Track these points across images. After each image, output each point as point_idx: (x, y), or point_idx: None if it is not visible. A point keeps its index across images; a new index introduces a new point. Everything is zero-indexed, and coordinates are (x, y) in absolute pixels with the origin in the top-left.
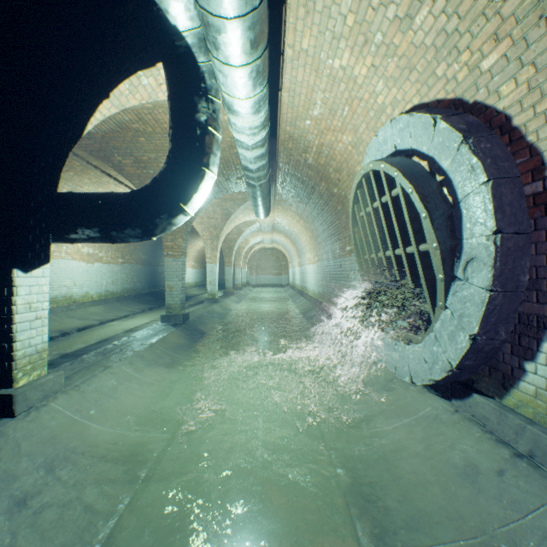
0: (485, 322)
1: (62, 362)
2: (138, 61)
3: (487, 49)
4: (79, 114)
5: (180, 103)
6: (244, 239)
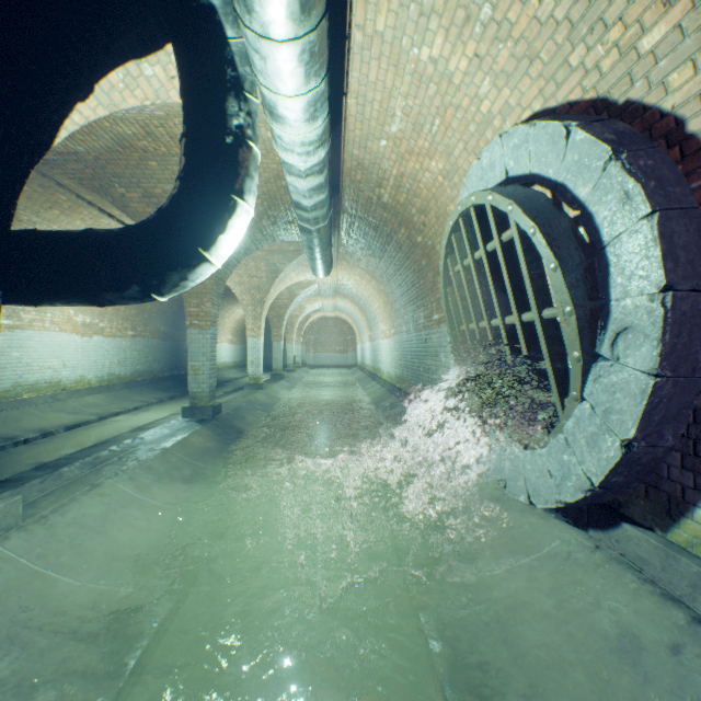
0: (645, 422)
1: (35, 477)
2: (135, 37)
3: (651, 19)
4: (44, 112)
5: (198, 99)
6: (299, 306)
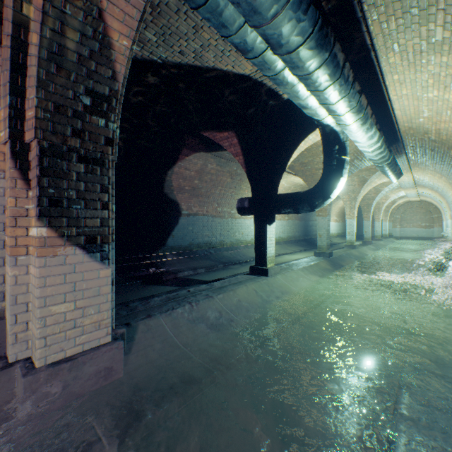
0: None
1: None
2: (308, 132)
3: None
4: (285, 162)
5: (328, 150)
6: (383, 196)
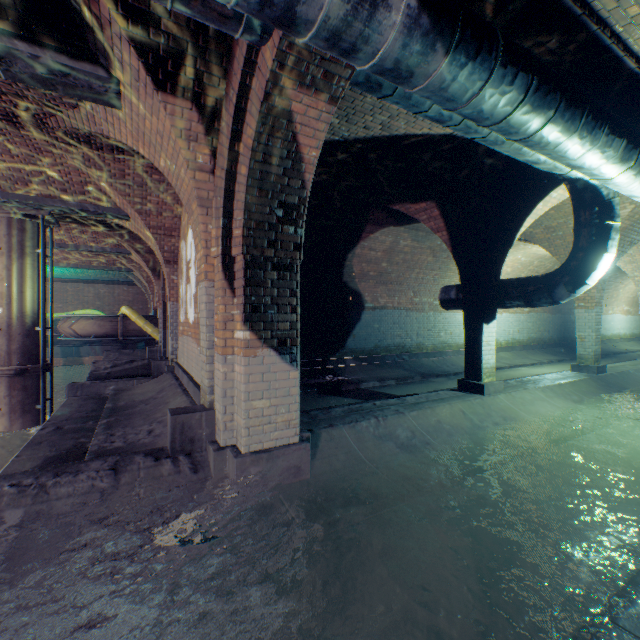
0: None
1: None
2: (548, 189)
3: None
4: (511, 234)
5: (580, 213)
6: None
